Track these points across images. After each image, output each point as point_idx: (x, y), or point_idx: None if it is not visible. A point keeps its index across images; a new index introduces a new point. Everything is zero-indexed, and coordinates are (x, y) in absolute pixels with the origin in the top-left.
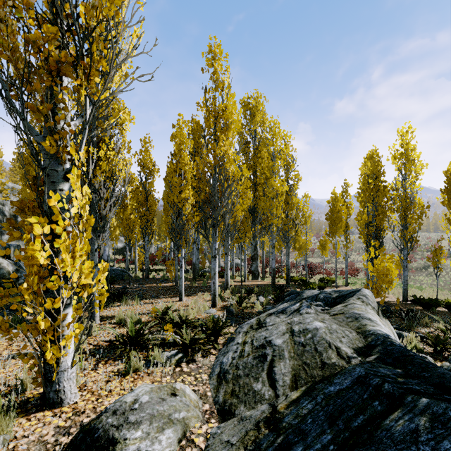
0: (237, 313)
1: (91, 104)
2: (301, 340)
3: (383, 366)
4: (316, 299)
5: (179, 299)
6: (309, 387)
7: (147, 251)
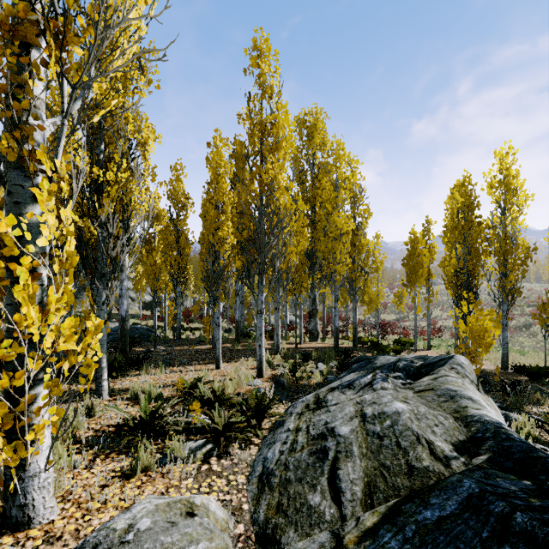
0: (289, 385)
1: (80, 96)
2: (376, 429)
3: (502, 475)
4: (394, 368)
5: (215, 366)
6: (391, 509)
7: (179, 305)
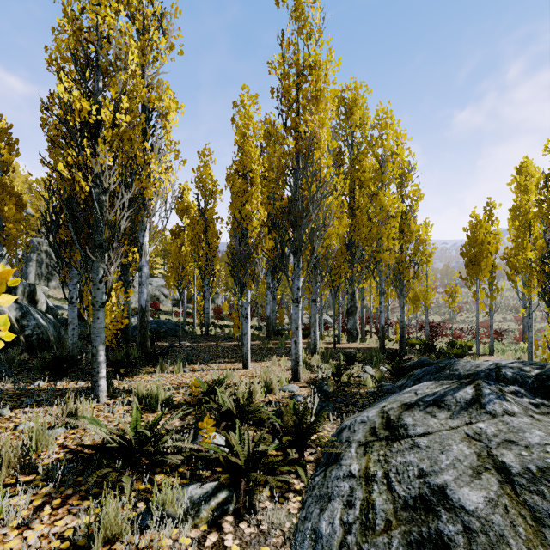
0: (334, 393)
1: None
2: None
3: None
4: (498, 378)
5: (243, 365)
6: None
7: (207, 299)
